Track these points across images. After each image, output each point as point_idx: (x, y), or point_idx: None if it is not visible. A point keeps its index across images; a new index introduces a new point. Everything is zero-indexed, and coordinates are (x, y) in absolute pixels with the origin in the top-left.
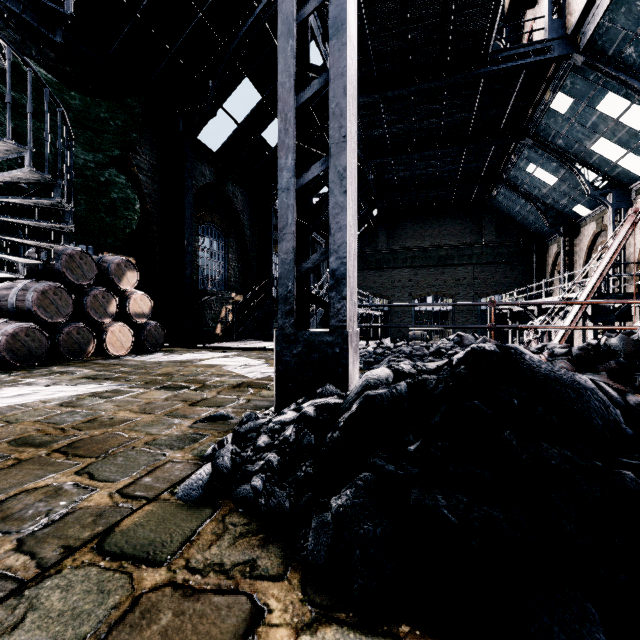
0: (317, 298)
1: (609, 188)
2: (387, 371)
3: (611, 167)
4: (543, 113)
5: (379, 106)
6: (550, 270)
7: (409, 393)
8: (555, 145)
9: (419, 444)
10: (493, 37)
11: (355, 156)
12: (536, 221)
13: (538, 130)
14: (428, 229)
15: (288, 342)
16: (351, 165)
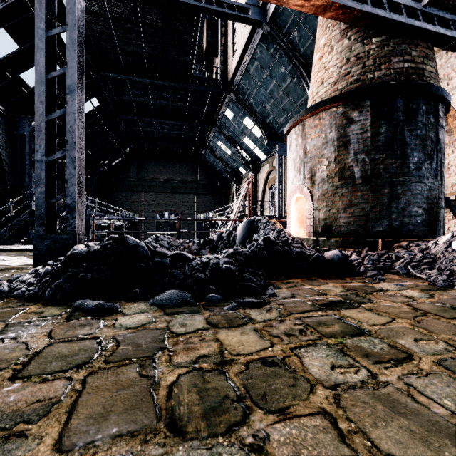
0: (61, 216)
1: (251, 162)
2: (83, 245)
3: (251, 152)
4: (222, 116)
5: (126, 82)
6: (231, 200)
7: (88, 251)
8: (229, 134)
9: (87, 264)
10: (193, 69)
11: (83, 149)
12: (224, 172)
13: (221, 124)
14: (165, 168)
15: (42, 239)
16: (80, 155)
